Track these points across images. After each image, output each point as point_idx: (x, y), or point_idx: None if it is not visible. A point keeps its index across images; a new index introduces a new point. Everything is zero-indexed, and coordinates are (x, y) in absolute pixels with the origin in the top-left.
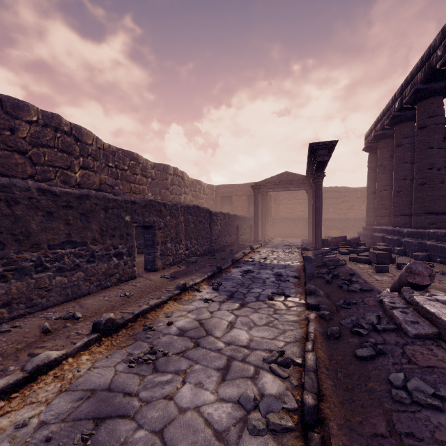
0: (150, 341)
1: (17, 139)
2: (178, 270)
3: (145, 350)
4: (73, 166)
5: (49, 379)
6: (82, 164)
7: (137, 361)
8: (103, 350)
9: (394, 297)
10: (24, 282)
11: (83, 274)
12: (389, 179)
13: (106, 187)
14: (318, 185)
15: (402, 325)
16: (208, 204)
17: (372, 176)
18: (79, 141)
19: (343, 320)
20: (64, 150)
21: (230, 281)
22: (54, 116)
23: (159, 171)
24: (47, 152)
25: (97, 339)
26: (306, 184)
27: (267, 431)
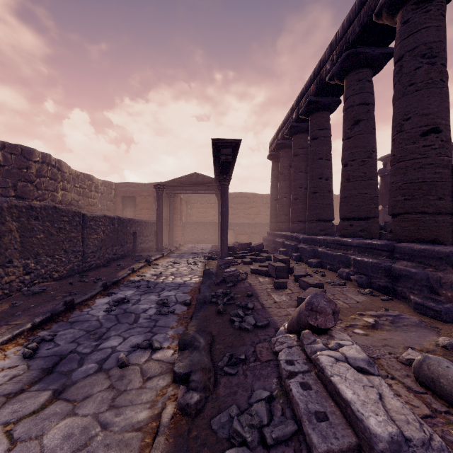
0: None
1: None
2: None
3: None
4: None
5: None
6: None
7: None
8: None
9: (292, 348)
10: None
11: None
12: (288, 187)
13: None
14: (224, 187)
15: (304, 426)
16: (104, 205)
17: (275, 184)
18: None
19: (217, 416)
20: None
21: (77, 326)
22: None
23: (13, 154)
24: None
25: None
26: (216, 187)
27: None
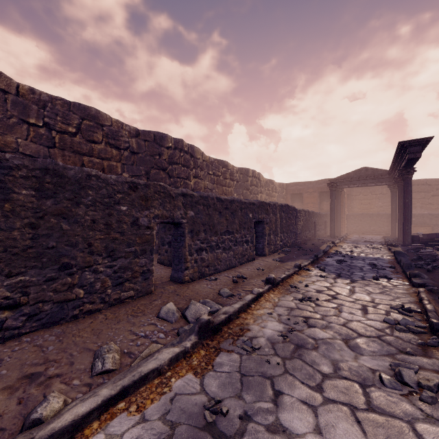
0: (301, 293)
1: (162, 160)
2: (281, 257)
3: (303, 296)
4: (190, 177)
5: (263, 301)
6: (194, 174)
7: (303, 300)
8: (277, 294)
9: None
10: (212, 254)
11: (232, 253)
12: None
13: (208, 191)
14: (406, 180)
15: None
16: (279, 202)
17: None
18: (192, 157)
19: None
20: (185, 165)
21: (330, 266)
22: (180, 141)
23: (241, 174)
24: (176, 167)
25: (271, 288)
26: (388, 179)
27: (409, 331)
